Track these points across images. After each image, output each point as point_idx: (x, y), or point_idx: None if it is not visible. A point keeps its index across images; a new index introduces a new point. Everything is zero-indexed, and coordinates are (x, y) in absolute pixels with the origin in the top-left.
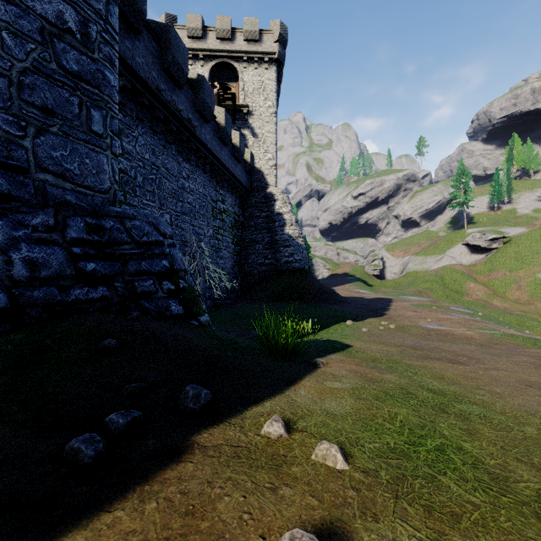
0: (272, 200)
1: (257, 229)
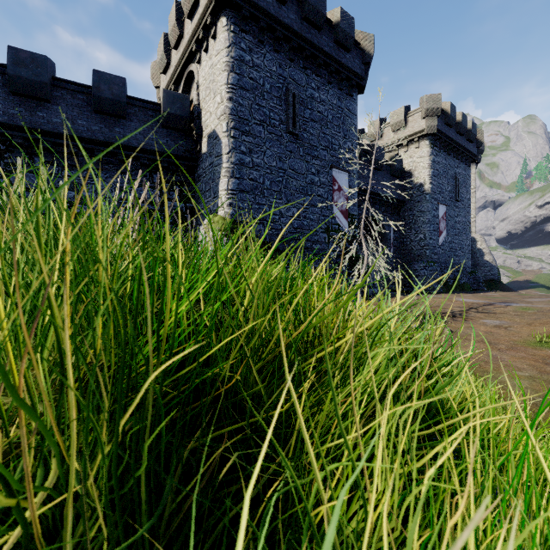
0: (474, 241)
1: None
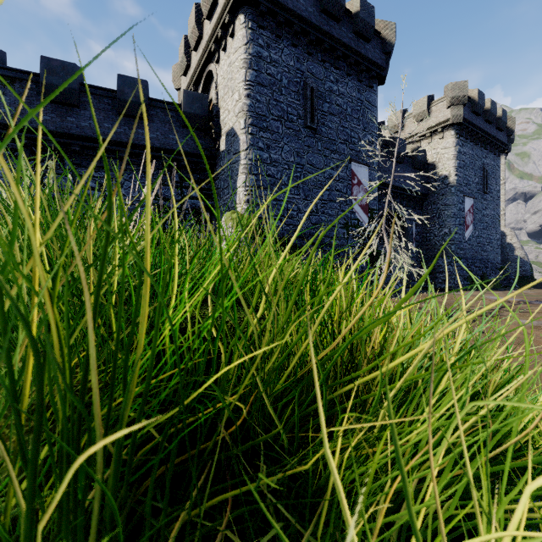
0: (503, 236)
1: None
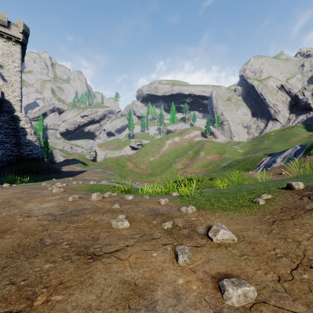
0: (18, 120)
1: (6, 135)
